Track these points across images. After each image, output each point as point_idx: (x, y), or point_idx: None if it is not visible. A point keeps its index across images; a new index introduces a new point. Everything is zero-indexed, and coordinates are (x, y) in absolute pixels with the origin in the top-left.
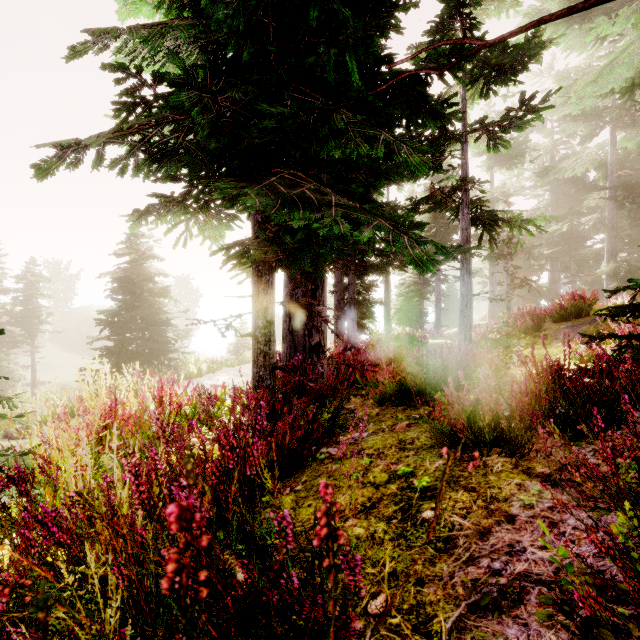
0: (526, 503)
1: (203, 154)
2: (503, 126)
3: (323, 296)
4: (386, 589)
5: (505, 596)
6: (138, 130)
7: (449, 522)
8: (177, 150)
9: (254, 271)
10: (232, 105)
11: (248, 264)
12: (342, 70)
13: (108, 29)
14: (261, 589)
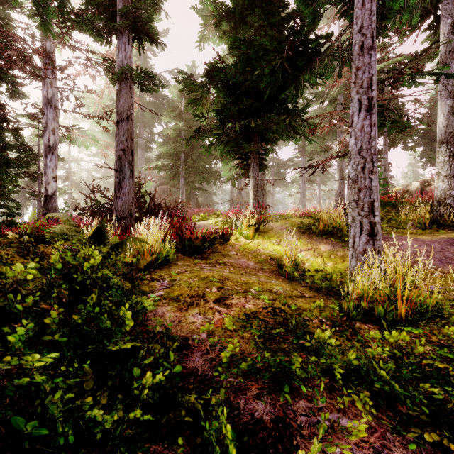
0: None
1: None
2: None
3: None
4: None
5: None
6: None
7: None
8: None
9: None
10: None
11: None
12: None
13: None
14: None
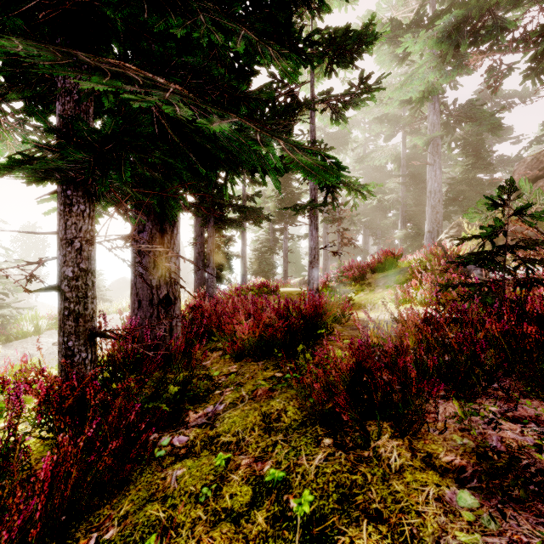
0: None
1: None
2: (344, 101)
3: (175, 243)
4: None
5: None
6: None
7: None
8: None
9: (59, 197)
10: None
11: (41, 182)
12: None
13: None
14: None
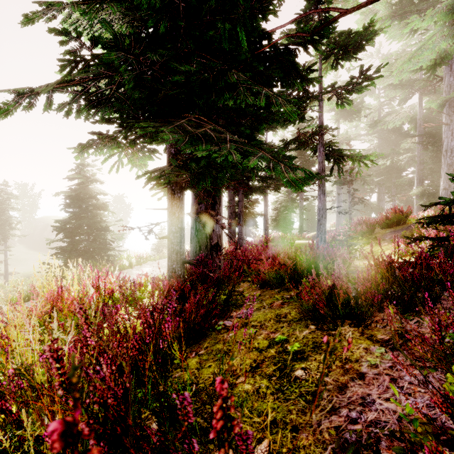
0: (372, 363)
1: (130, 102)
2: (348, 89)
3: (220, 209)
4: (269, 435)
5: (365, 447)
6: (79, 82)
7: (315, 379)
8: (110, 99)
9: (169, 190)
10: (152, 65)
11: (164, 185)
12: (234, 41)
13: (54, 2)
14: (167, 451)
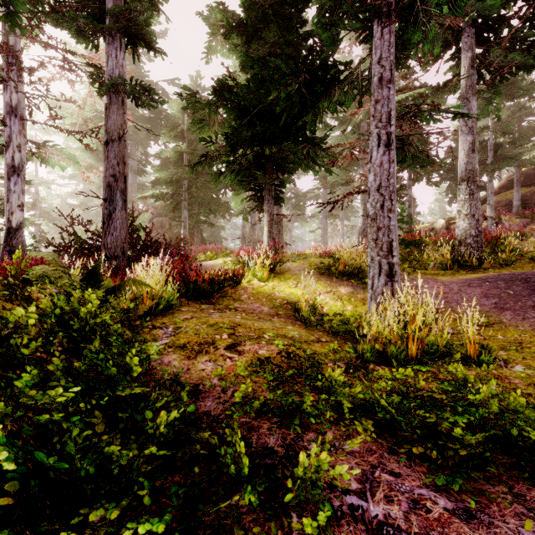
0: None
1: None
2: None
3: None
4: None
5: None
6: None
7: None
8: None
9: None
10: None
11: None
12: None
13: None
14: None
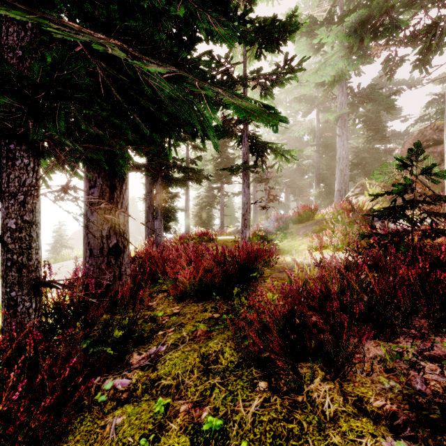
0: None
1: None
2: (271, 80)
3: (124, 197)
4: None
5: None
6: None
7: None
8: None
9: (2, 150)
10: None
11: None
12: None
13: None
14: None
